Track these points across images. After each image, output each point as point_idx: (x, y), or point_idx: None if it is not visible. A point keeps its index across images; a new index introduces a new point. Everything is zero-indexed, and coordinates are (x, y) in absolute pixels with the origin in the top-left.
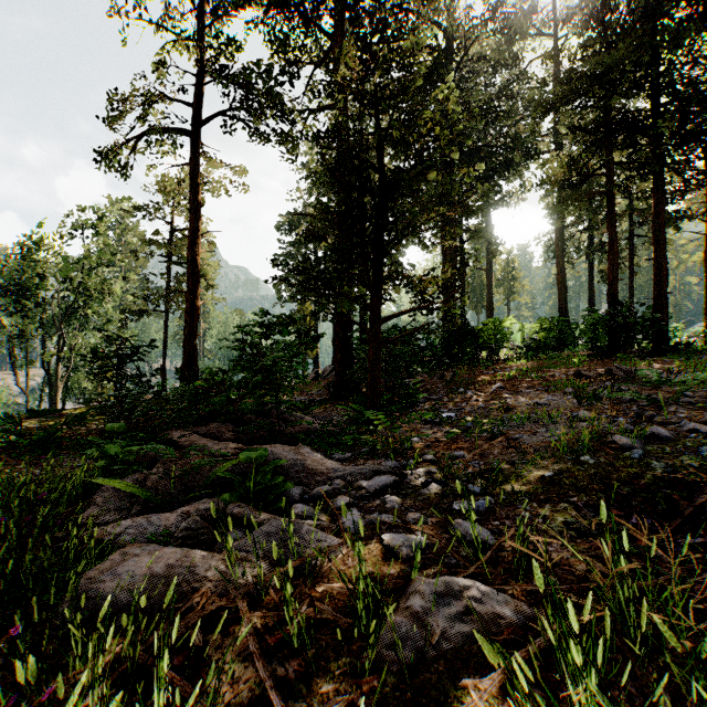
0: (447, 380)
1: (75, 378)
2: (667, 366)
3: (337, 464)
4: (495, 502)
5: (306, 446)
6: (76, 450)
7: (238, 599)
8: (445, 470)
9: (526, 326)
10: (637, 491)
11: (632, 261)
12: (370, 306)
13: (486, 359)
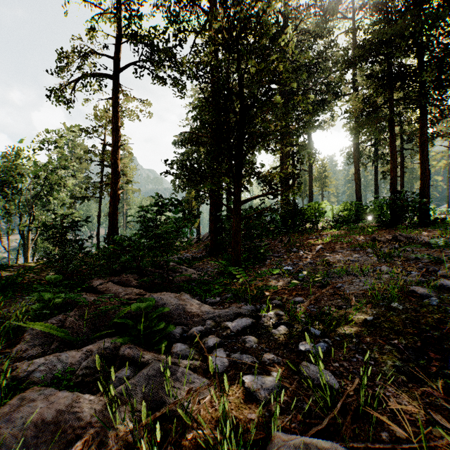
0: (285, 243)
1: (40, 241)
2: (432, 233)
3: (209, 308)
4: (332, 343)
5: (187, 294)
6: (27, 293)
7: (114, 449)
8: (289, 312)
9: (334, 207)
10: (445, 335)
11: (403, 165)
12: (233, 192)
13: (309, 229)
